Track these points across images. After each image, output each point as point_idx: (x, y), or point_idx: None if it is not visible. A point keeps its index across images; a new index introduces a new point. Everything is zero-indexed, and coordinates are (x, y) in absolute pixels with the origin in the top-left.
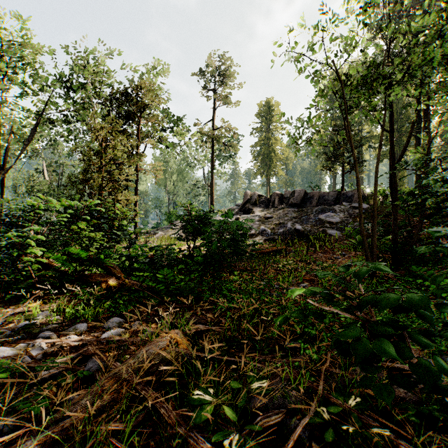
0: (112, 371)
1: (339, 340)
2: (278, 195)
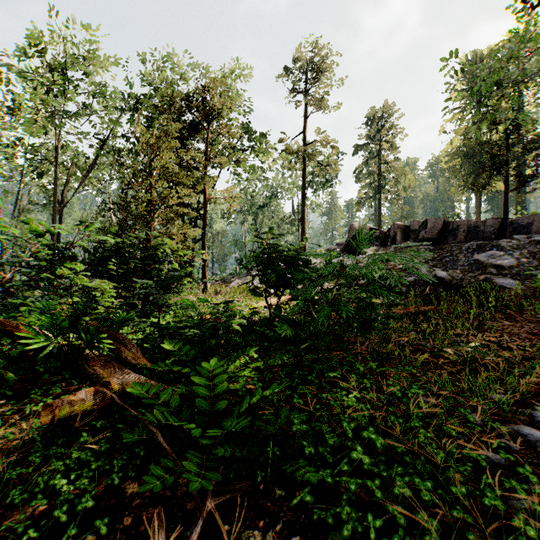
0: None
1: None
2: (400, 227)
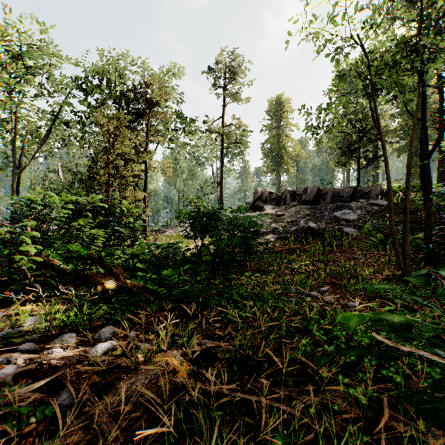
0: (71, 428)
1: (423, 398)
2: (289, 192)
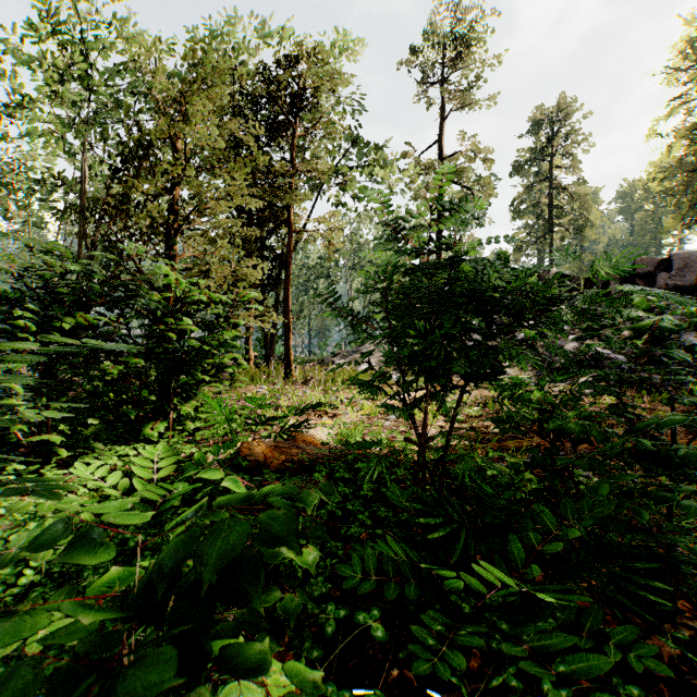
0: None
1: None
2: None
